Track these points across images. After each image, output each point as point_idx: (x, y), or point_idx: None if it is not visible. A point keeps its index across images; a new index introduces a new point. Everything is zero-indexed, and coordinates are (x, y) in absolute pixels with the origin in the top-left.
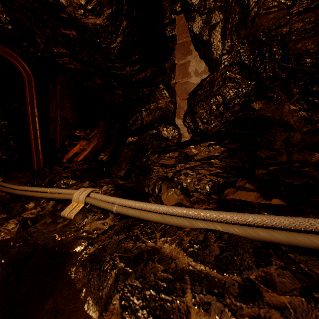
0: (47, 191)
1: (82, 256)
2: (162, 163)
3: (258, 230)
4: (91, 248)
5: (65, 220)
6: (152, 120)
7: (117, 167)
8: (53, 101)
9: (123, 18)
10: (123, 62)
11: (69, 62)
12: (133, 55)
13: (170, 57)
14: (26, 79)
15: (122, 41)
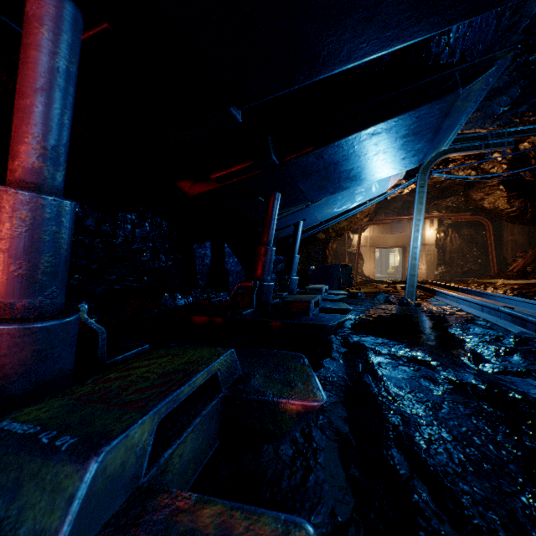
0: (492, 281)
1: None
2: None
3: (520, 282)
4: None
5: None
6: None
7: (531, 275)
8: (504, 231)
9: (528, 209)
10: (534, 221)
11: (508, 219)
12: None
13: None
14: (486, 228)
15: (530, 215)
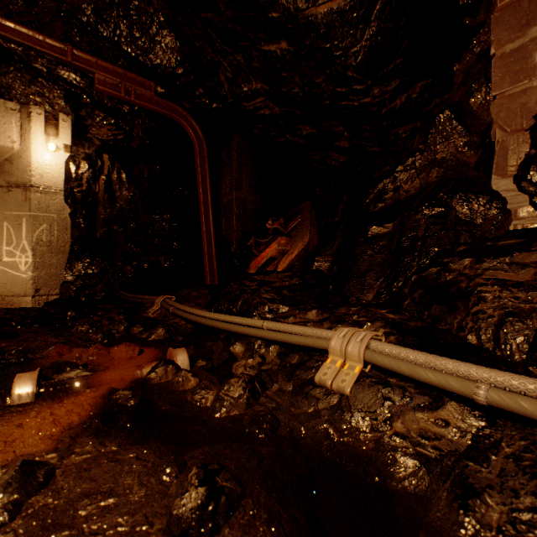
0: (261, 325)
1: (474, 530)
2: (496, 279)
3: None
4: (483, 508)
5: (327, 394)
6: (421, 189)
7: (356, 283)
8: (225, 179)
9: None
10: (369, 79)
11: (263, 104)
12: (391, 60)
13: (467, 48)
14: (196, 148)
15: (374, 35)
